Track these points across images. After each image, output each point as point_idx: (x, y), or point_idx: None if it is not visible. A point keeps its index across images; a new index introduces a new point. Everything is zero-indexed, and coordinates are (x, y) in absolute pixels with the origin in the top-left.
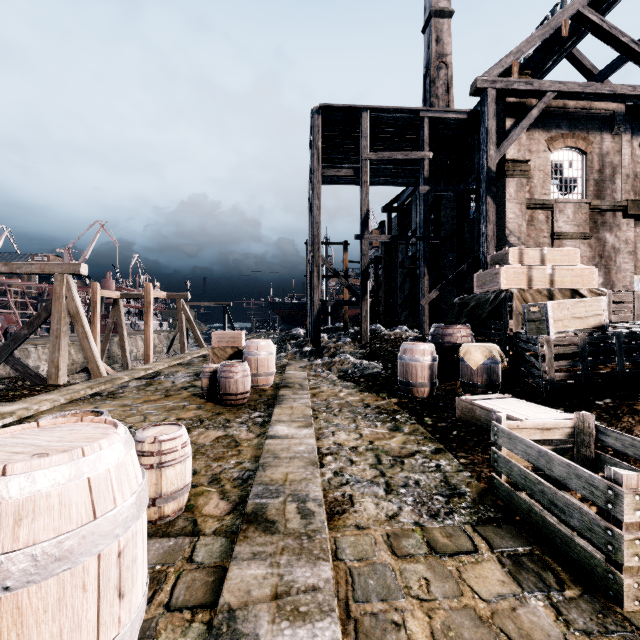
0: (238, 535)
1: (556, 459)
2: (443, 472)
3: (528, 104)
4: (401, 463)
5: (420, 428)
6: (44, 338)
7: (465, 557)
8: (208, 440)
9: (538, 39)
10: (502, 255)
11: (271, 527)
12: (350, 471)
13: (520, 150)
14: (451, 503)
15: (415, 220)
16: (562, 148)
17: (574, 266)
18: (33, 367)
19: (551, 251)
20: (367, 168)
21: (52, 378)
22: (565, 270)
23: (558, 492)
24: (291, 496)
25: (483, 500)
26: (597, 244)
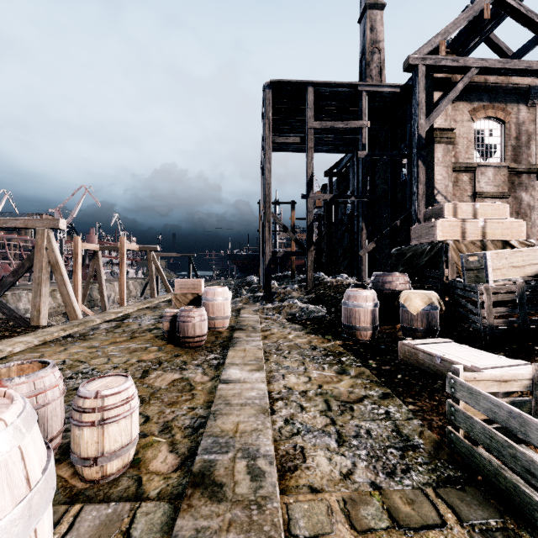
0: (182, 503)
1: (534, 423)
2: (393, 420)
3: (453, 79)
4: (351, 409)
5: (365, 371)
6: None
7: (433, 533)
8: (164, 383)
9: (463, 21)
10: (437, 209)
11: (218, 492)
12: (301, 418)
13: (447, 120)
14: (406, 458)
15: (353, 183)
16: (483, 118)
17: (504, 219)
18: (23, 309)
19: (483, 206)
20: (312, 136)
21: (34, 320)
22: (496, 223)
23: (537, 461)
24: (241, 451)
25: (439, 454)
26: (514, 202)
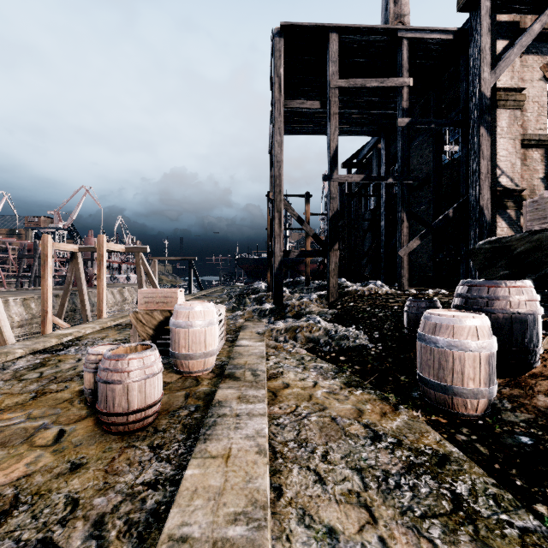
0: None
1: None
2: None
3: (522, 25)
4: None
5: None
6: (17, 291)
7: None
8: None
9: None
10: None
11: None
12: None
13: (513, 77)
14: None
15: (376, 173)
16: None
17: None
18: None
19: None
20: (336, 97)
21: None
22: None
23: None
24: None
25: None
26: None
